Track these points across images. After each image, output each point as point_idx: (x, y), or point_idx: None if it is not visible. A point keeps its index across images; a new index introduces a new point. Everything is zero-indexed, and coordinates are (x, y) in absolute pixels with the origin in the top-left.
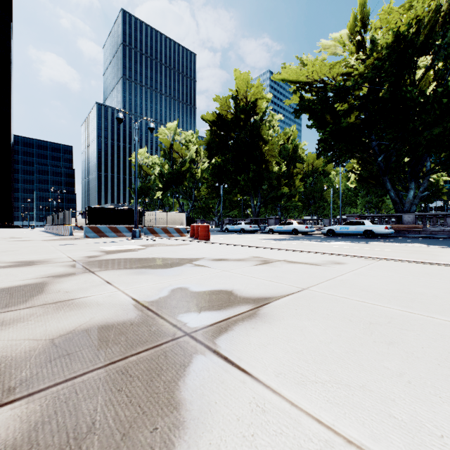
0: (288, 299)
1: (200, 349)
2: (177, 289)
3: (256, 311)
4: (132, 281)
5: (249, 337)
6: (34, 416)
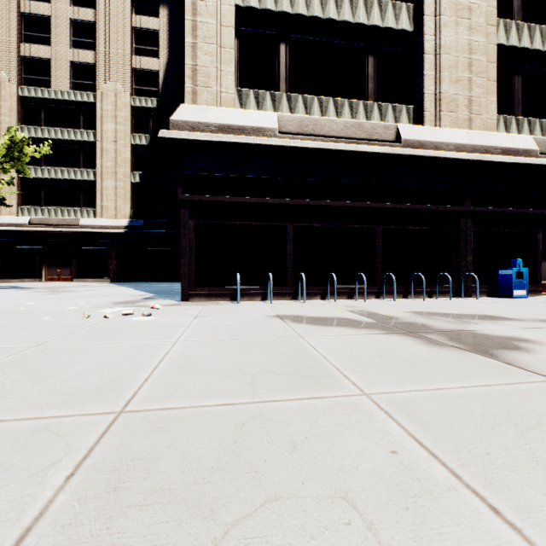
0: (486, 359)
1: (395, 332)
2: (515, 338)
3: (448, 346)
4: (541, 332)
5: (403, 338)
6: (370, 322)
